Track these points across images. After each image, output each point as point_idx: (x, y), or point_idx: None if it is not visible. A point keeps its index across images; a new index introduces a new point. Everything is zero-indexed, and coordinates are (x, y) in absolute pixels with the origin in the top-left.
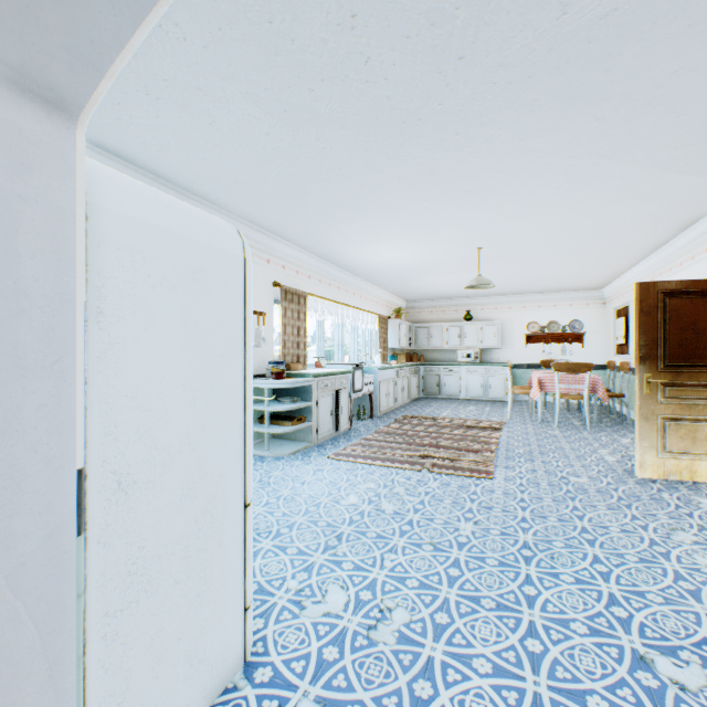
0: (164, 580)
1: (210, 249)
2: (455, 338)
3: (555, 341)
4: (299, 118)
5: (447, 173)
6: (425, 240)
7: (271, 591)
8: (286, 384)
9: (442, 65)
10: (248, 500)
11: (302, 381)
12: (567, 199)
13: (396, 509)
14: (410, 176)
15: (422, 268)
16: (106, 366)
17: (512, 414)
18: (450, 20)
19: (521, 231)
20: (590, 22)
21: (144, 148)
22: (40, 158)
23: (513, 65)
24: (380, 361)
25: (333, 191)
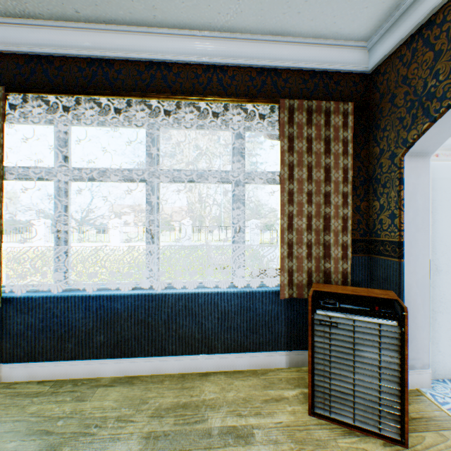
0: (450, 310)
1: None
2: None
3: None
4: None
5: None
6: None
7: None
8: None
9: None
10: None
11: None
12: None
13: None
14: None
15: None
16: (431, 229)
17: None
18: None
19: None
20: None
21: None
22: (420, 172)
23: None
24: None
25: None
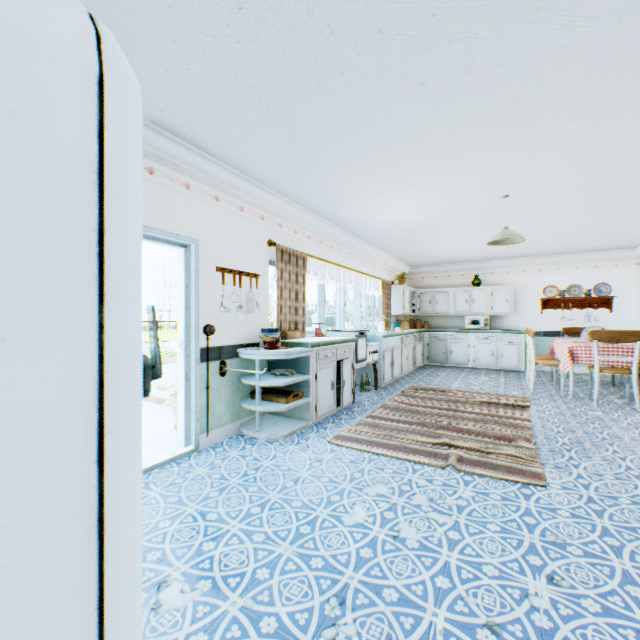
0: None
1: None
2: (462, 304)
3: (576, 307)
4: None
5: (491, 71)
6: (442, 187)
7: None
8: (279, 356)
9: None
10: None
11: (298, 352)
12: None
13: (421, 539)
14: (437, 79)
15: (432, 227)
16: None
17: (533, 388)
18: None
19: (567, 168)
20: None
21: None
22: None
23: None
24: (383, 328)
25: (333, 116)
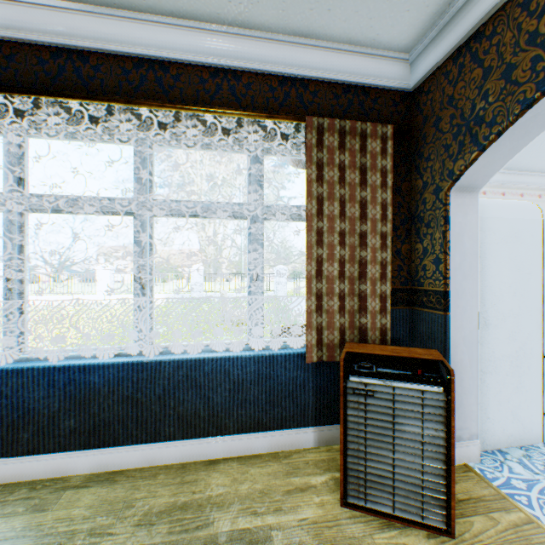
0: (500, 370)
1: (521, 220)
2: None
3: None
4: None
5: None
6: None
7: None
8: None
9: None
10: (543, 354)
11: None
12: None
13: None
14: None
15: None
16: (480, 276)
17: None
18: None
19: None
20: None
21: None
22: (468, 210)
23: None
24: None
25: None
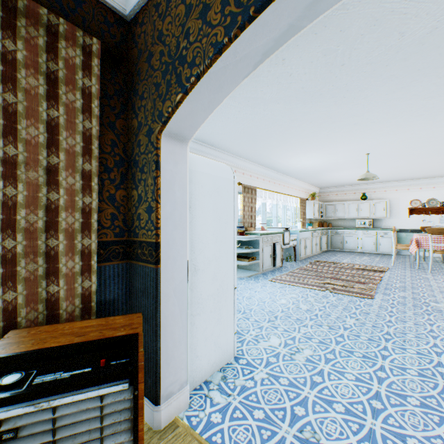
0: (207, 309)
1: (222, 178)
2: (354, 211)
3: (434, 213)
4: (255, 103)
5: (340, 117)
6: (329, 152)
7: (243, 334)
8: (245, 239)
9: (332, 70)
10: (235, 286)
11: (254, 237)
12: (428, 120)
13: (307, 308)
14: (317, 120)
15: (328, 168)
16: (191, 226)
17: (395, 263)
18: (334, 51)
19: (397, 142)
20: (420, 36)
21: None
22: (179, 159)
23: (374, 62)
24: (301, 227)
25: (271, 133)
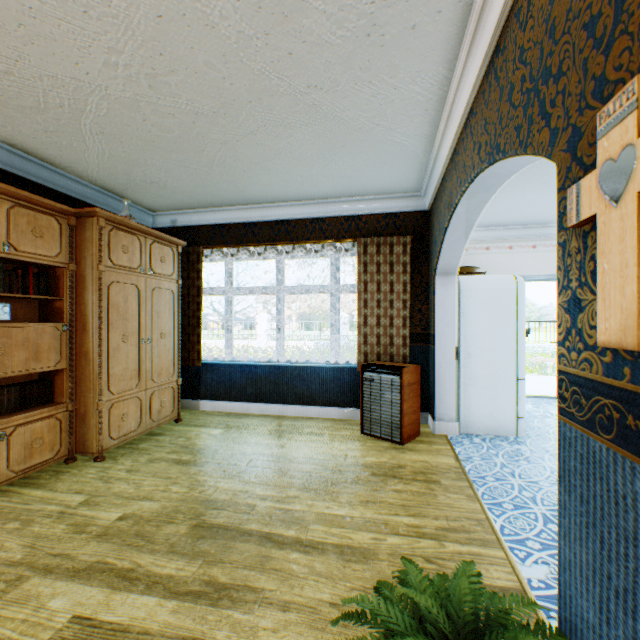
0: (480, 385)
1: (498, 289)
2: None
3: None
4: None
5: None
6: None
7: (548, 433)
8: None
9: None
10: (518, 377)
11: None
12: None
13: None
14: None
15: None
16: (464, 325)
17: None
18: None
19: None
20: None
21: (524, 220)
22: (448, 286)
23: None
24: None
25: None
